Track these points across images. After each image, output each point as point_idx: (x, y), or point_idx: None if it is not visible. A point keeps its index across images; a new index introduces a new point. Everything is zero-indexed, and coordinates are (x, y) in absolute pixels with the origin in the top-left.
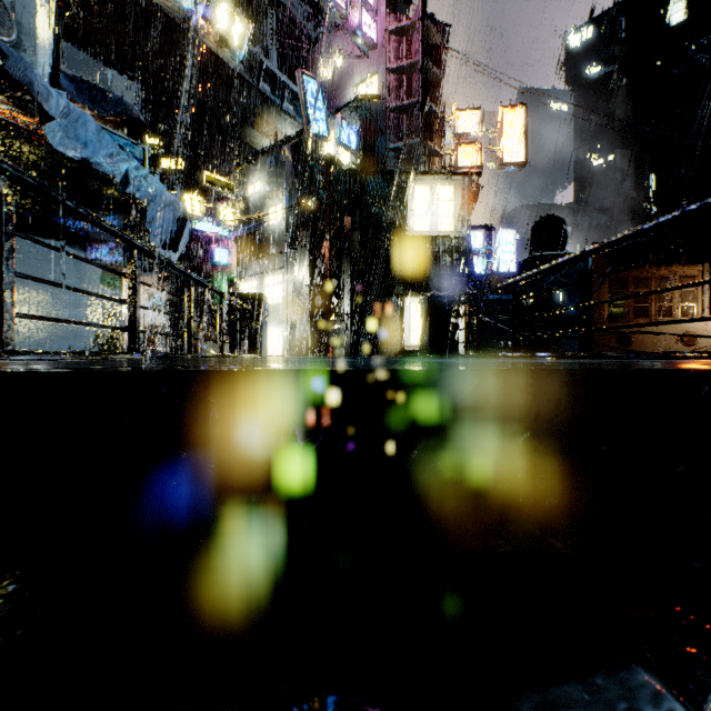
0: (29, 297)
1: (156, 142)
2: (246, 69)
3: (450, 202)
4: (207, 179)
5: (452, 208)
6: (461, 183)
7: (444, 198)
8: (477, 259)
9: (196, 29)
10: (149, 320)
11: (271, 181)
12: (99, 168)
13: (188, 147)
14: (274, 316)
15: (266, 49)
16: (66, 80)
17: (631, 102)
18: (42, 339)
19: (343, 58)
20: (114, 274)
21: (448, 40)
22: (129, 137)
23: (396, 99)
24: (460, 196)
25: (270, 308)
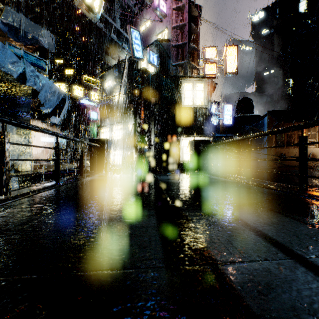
0: None
1: (63, 62)
2: (104, 27)
3: (202, 91)
4: (85, 79)
5: (203, 94)
6: (207, 82)
7: (199, 89)
8: (213, 118)
9: (75, 2)
10: None
11: (116, 80)
12: (5, 70)
13: (78, 64)
14: (117, 145)
15: (114, 18)
16: (2, 25)
17: (281, 46)
18: None
19: (150, 21)
20: (25, 129)
21: (200, 14)
22: (39, 56)
23: (176, 41)
24: (207, 88)
25: (115, 141)
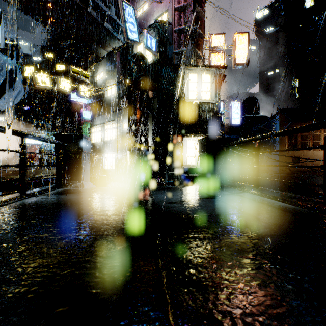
0: None
1: (53, 56)
2: (97, 14)
3: (208, 83)
4: (72, 70)
5: (210, 86)
6: (215, 73)
7: (205, 81)
8: None
9: None
10: (48, 147)
11: (108, 72)
12: None
13: (70, 59)
14: (110, 146)
15: (108, 5)
16: None
17: (286, 45)
18: None
19: (148, 1)
20: None
21: None
22: None
23: (178, 25)
24: (214, 80)
25: (108, 142)
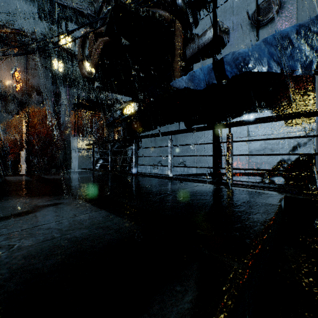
0: (236, 146)
1: None
2: None
3: None
4: None
5: None
6: None
7: None
8: None
9: None
10: None
11: None
12: (209, 83)
13: None
14: None
15: None
16: None
17: None
18: (242, 164)
19: None
20: None
21: None
22: None
23: None
24: None
25: None
